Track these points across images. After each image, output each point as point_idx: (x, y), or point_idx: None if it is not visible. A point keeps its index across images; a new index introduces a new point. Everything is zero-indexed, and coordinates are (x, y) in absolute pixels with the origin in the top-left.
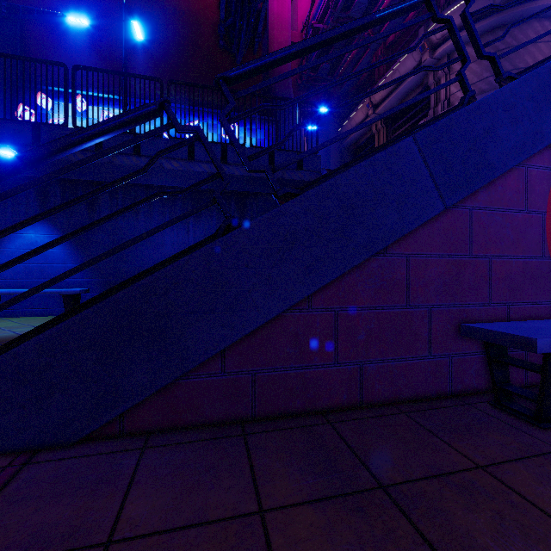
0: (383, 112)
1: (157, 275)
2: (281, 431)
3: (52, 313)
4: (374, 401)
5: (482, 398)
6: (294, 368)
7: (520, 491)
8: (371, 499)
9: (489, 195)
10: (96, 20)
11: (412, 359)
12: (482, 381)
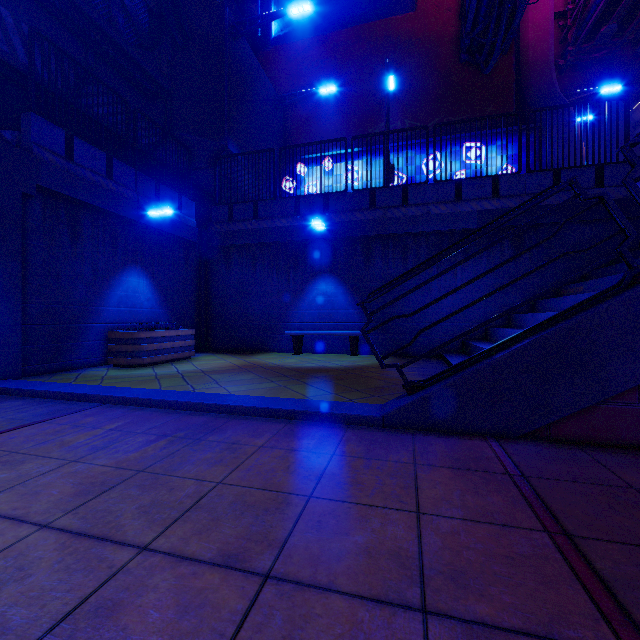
0: None
1: (580, 319)
2: None
3: (337, 352)
4: None
5: None
6: None
7: None
8: None
9: None
10: (338, 82)
11: None
12: None
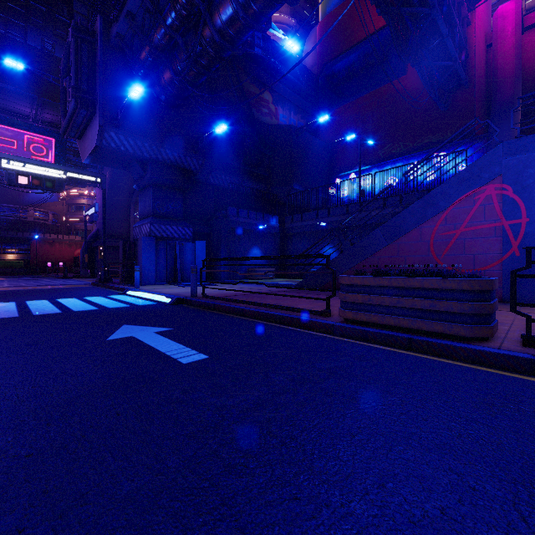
0: None
1: None
2: None
3: None
4: None
5: None
6: None
7: None
8: None
9: (405, 238)
10: (360, 127)
11: None
12: None
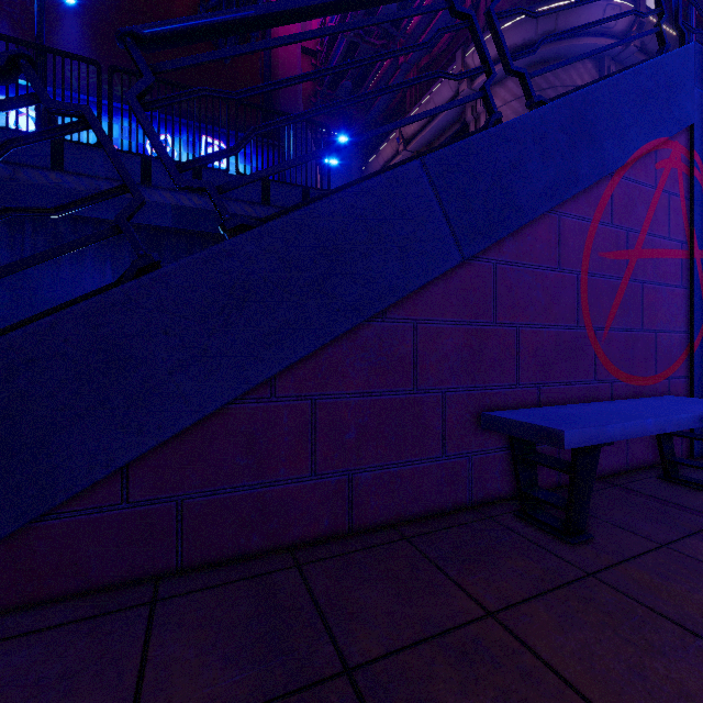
0: (416, 149)
1: None
2: (217, 589)
3: None
4: (370, 524)
5: (507, 507)
6: (247, 488)
7: (536, 647)
8: (325, 698)
9: (517, 246)
10: None
11: (421, 462)
12: (509, 485)
